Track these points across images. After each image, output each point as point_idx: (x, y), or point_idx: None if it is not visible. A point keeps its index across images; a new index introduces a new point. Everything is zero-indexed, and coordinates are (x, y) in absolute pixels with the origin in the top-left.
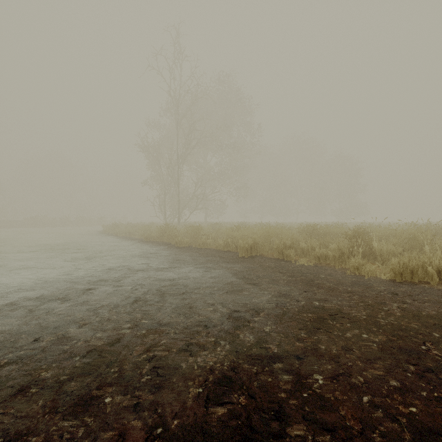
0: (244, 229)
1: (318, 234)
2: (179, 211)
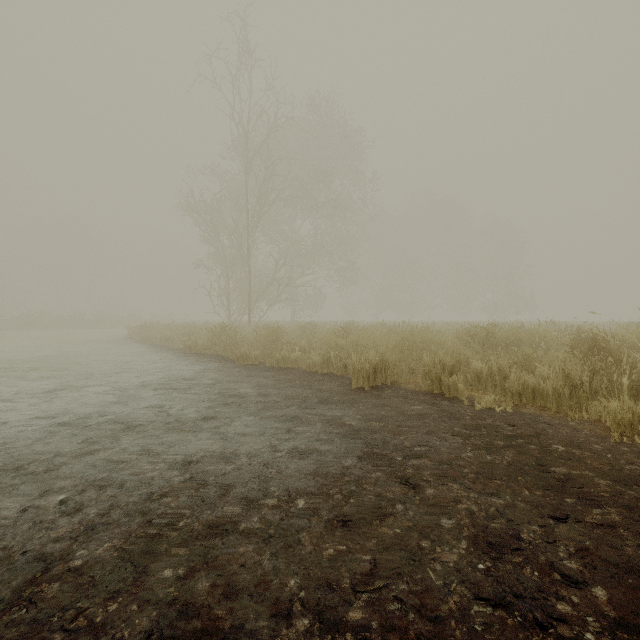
0: (359, 334)
1: (498, 343)
2: (250, 304)
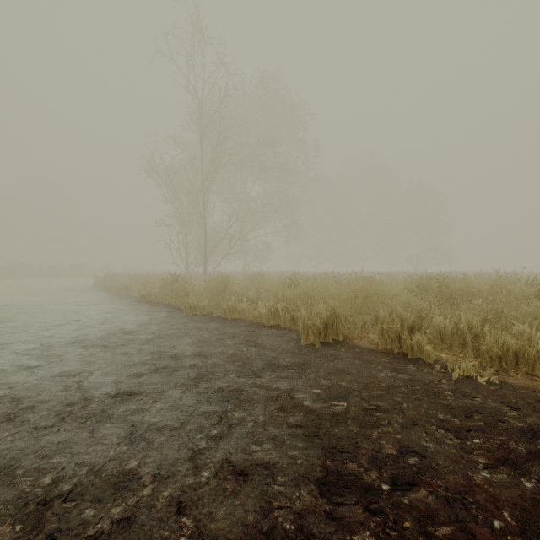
0: (307, 285)
1: (452, 295)
2: (205, 256)
